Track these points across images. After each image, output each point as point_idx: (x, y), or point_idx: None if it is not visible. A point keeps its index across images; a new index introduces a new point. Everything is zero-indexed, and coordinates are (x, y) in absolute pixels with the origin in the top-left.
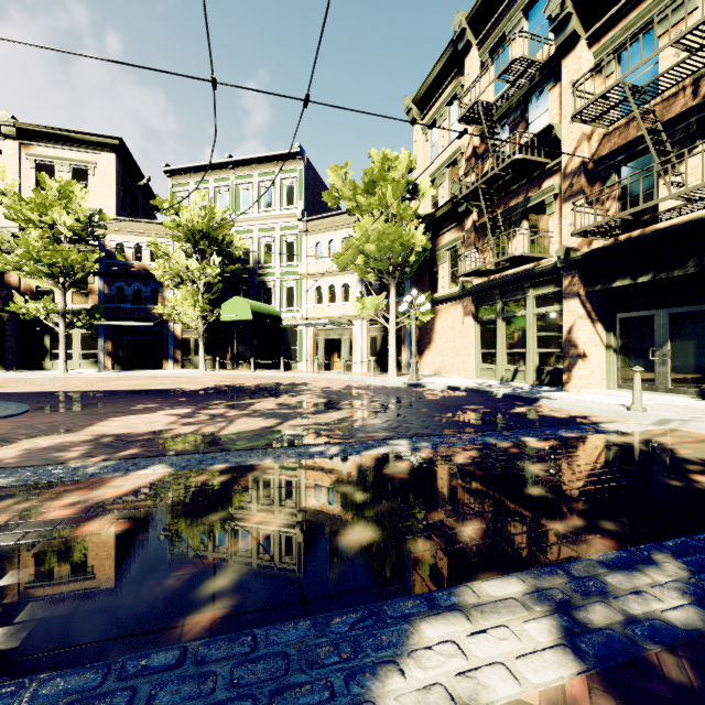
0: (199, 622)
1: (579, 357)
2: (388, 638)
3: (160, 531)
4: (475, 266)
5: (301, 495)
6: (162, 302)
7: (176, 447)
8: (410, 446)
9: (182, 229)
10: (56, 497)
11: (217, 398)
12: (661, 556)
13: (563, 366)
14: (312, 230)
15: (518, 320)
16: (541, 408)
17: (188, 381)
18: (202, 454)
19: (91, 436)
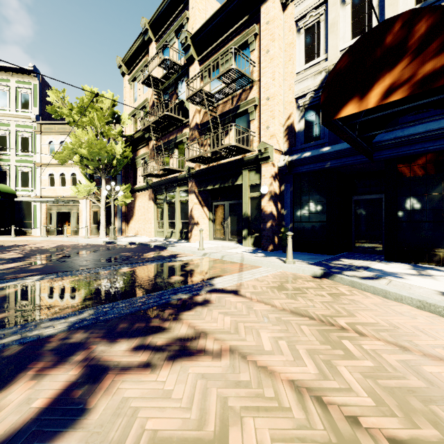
0: None
1: (195, 224)
2: None
3: None
4: (149, 171)
5: None
6: None
7: None
8: (38, 279)
9: None
10: None
11: None
12: (89, 311)
13: (189, 229)
14: (45, 131)
15: (173, 203)
16: (164, 251)
17: None
18: None
19: None
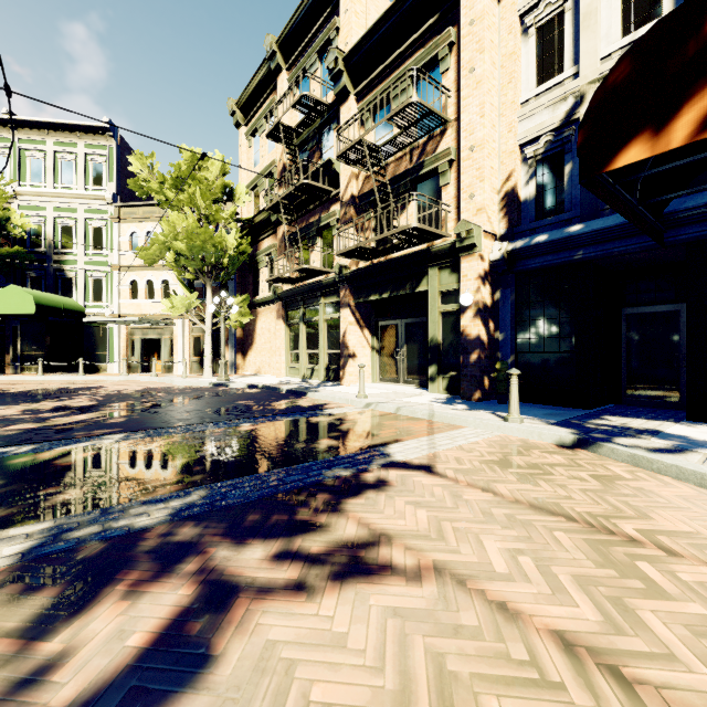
0: None
1: (350, 357)
2: None
3: None
4: (277, 273)
5: None
6: None
7: None
8: (120, 439)
9: None
10: None
11: None
12: (200, 491)
13: (340, 364)
14: (125, 218)
15: (315, 324)
16: (303, 399)
17: None
18: None
19: None
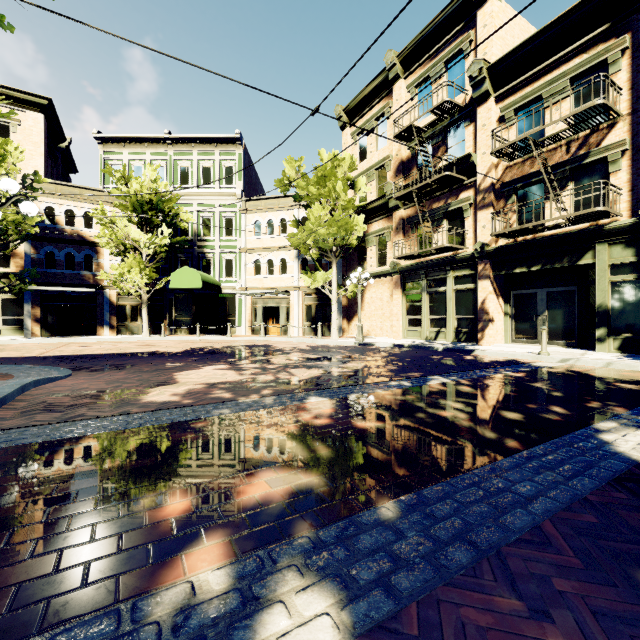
0: (514, 445)
1: (490, 321)
2: (596, 440)
3: (407, 422)
4: (410, 251)
5: (443, 403)
6: (97, 268)
7: (294, 387)
8: (448, 379)
9: (129, 199)
10: (293, 415)
11: (222, 357)
12: None
13: (478, 327)
14: (251, 209)
15: (439, 293)
16: (480, 356)
17: (152, 345)
18: (323, 390)
19: (202, 385)
